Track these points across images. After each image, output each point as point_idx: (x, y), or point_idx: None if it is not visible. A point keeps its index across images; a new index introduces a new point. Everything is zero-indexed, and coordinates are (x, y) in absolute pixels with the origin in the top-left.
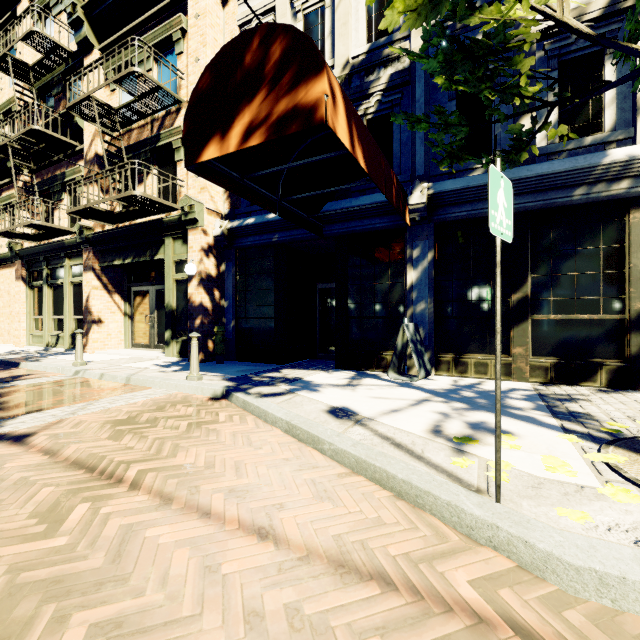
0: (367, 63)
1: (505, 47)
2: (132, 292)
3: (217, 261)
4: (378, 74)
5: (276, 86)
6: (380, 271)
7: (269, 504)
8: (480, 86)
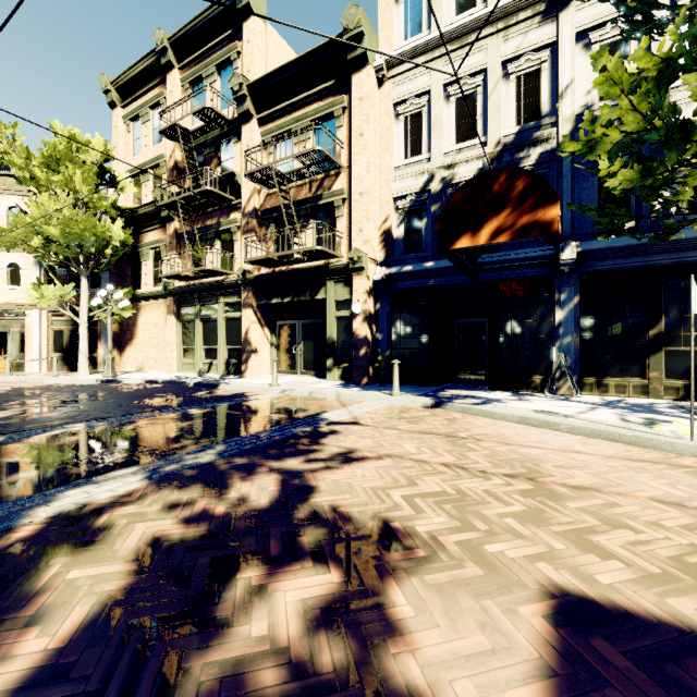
0: (518, 143)
1: (672, 183)
2: (278, 325)
3: (374, 301)
4: (528, 152)
5: (519, 207)
6: (530, 311)
7: (563, 446)
8: (648, 198)
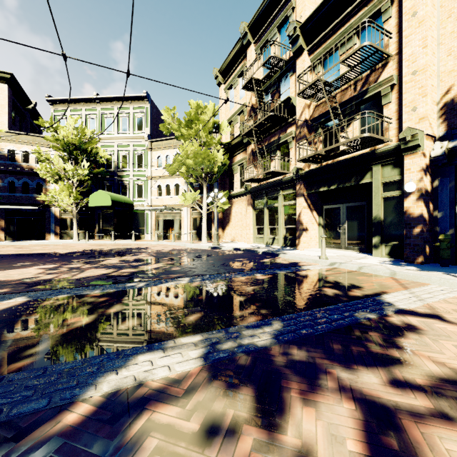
0: None
1: None
2: (324, 209)
3: (430, 178)
4: None
5: None
6: None
7: None
8: None
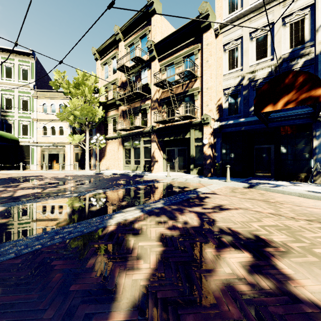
0: (291, 57)
1: None
2: (166, 150)
3: (213, 138)
4: (297, 61)
5: (300, 90)
6: (298, 141)
7: None
8: None
